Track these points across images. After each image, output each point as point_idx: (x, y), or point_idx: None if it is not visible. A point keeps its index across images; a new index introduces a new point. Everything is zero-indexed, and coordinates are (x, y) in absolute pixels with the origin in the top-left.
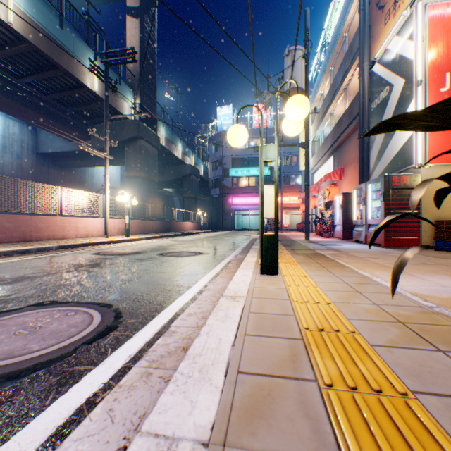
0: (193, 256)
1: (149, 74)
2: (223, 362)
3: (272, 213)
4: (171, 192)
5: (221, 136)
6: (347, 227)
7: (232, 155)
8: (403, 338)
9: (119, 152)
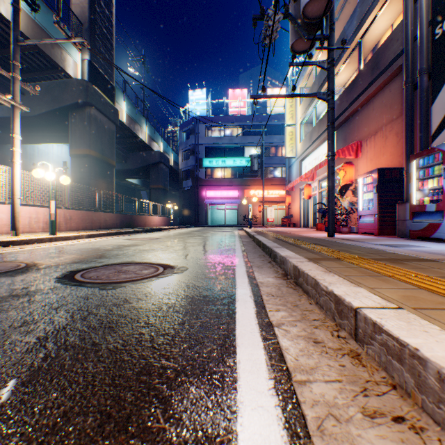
0: (148, 280)
1: (103, 26)
2: None
3: None
4: (137, 184)
5: (194, 122)
6: (385, 217)
7: (206, 143)
8: None
9: (62, 124)
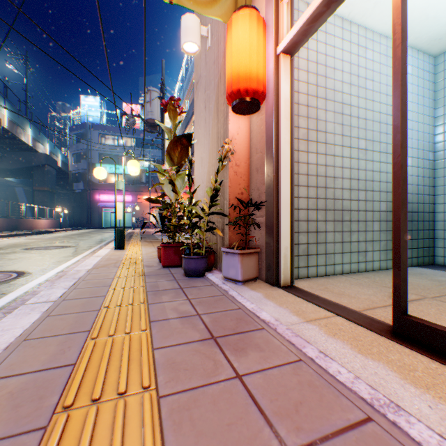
0: (62, 248)
1: None
2: (93, 264)
3: (122, 217)
4: (13, 181)
5: (86, 127)
6: None
7: (99, 149)
8: (155, 257)
9: None
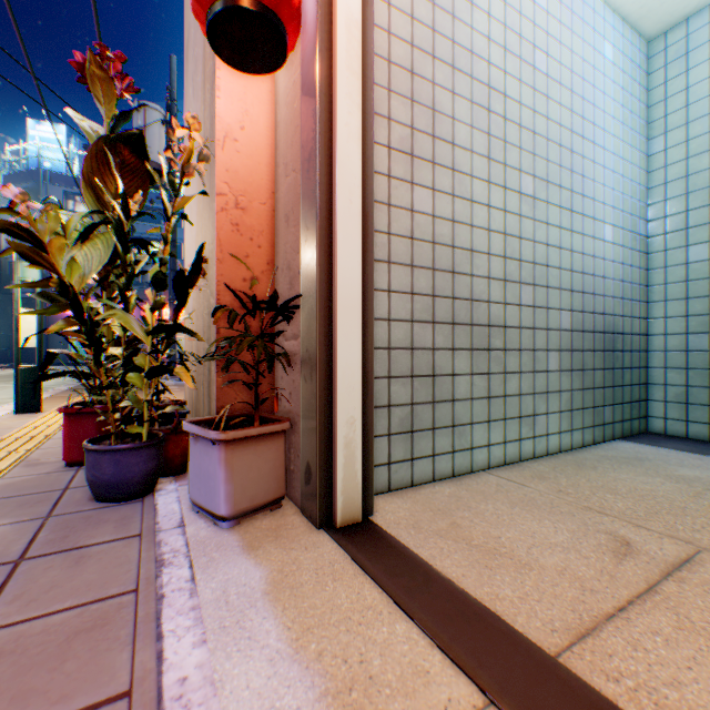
0: None
1: None
2: None
3: (34, 342)
4: None
5: (39, 178)
6: None
7: None
8: None
9: None
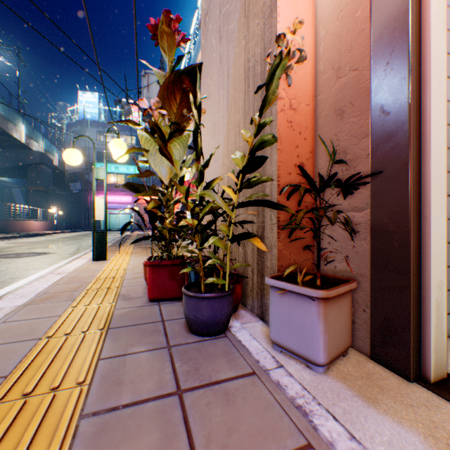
0: (36, 256)
1: None
2: (37, 292)
3: (103, 217)
4: (8, 181)
5: (84, 124)
6: None
7: (98, 148)
8: (143, 276)
9: None
